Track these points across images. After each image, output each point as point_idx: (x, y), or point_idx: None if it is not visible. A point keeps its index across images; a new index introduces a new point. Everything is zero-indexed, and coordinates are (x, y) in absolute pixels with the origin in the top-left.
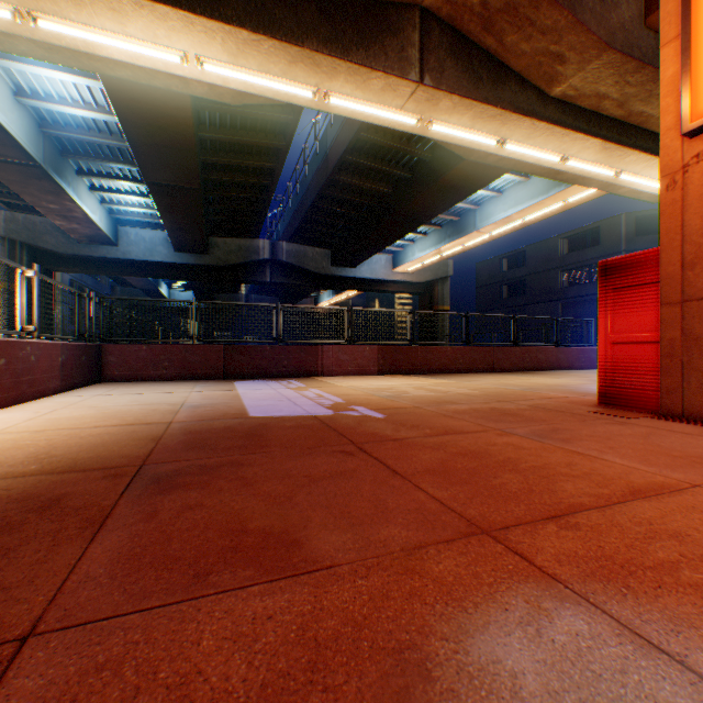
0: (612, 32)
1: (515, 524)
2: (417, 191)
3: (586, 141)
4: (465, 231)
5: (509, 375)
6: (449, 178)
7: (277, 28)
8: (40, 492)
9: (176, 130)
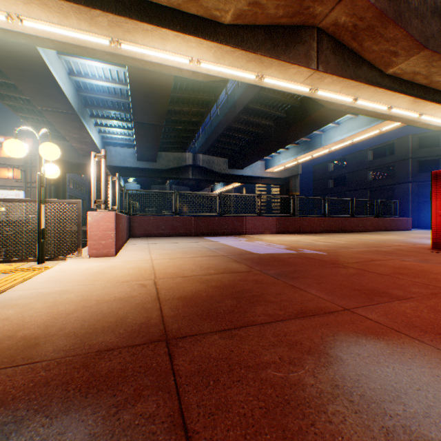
0: (426, 39)
1: None
2: (290, 125)
3: (404, 98)
4: (314, 147)
5: (353, 234)
6: (312, 117)
7: (244, 44)
8: (242, 278)
9: (160, 93)
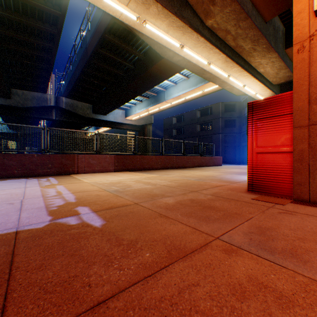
0: None
1: None
2: (137, 75)
3: (219, 54)
4: (160, 101)
5: (183, 170)
6: (154, 69)
7: None
8: None
9: None
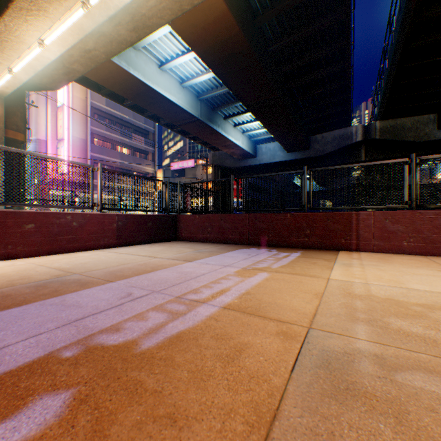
0: None
1: None
2: None
3: None
4: None
5: None
6: None
7: None
8: None
9: (236, 51)
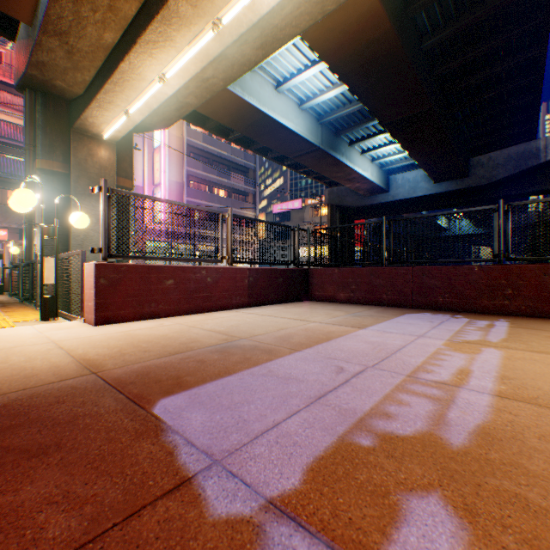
0: None
1: None
2: None
3: None
4: None
5: None
6: None
7: None
8: None
9: (381, 54)
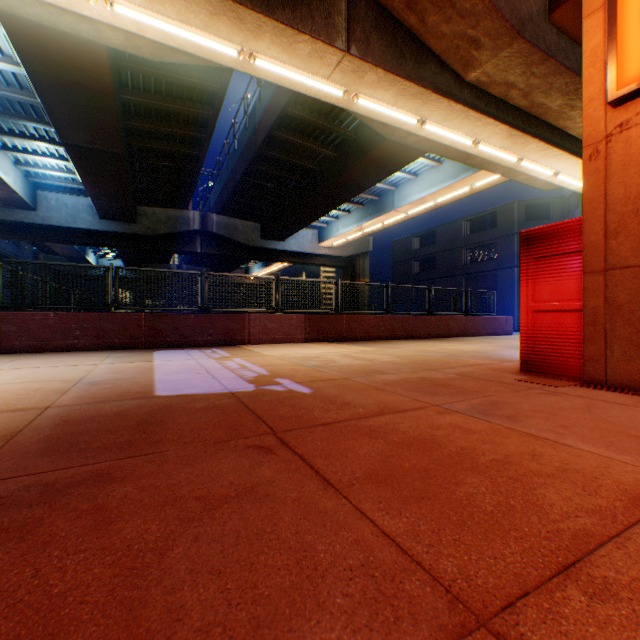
0: (522, 22)
1: (521, 594)
2: (342, 169)
3: (495, 126)
4: (384, 210)
5: (426, 341)
6: (372, 158)
7: None
8: None
9: (93, 86)
